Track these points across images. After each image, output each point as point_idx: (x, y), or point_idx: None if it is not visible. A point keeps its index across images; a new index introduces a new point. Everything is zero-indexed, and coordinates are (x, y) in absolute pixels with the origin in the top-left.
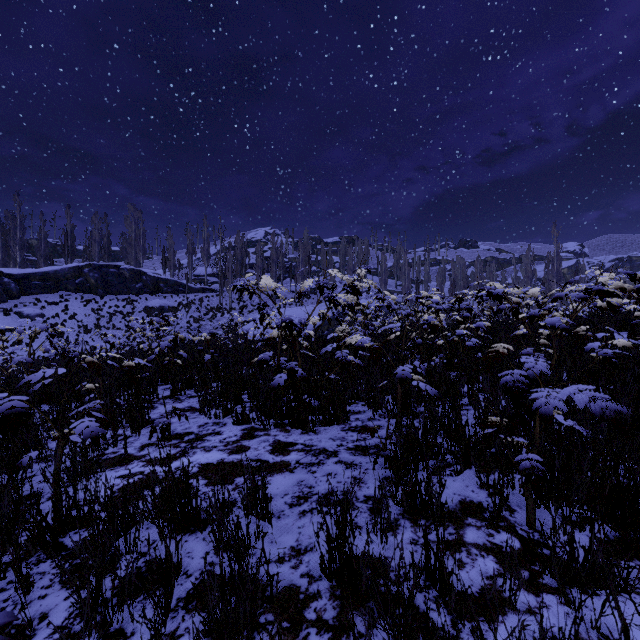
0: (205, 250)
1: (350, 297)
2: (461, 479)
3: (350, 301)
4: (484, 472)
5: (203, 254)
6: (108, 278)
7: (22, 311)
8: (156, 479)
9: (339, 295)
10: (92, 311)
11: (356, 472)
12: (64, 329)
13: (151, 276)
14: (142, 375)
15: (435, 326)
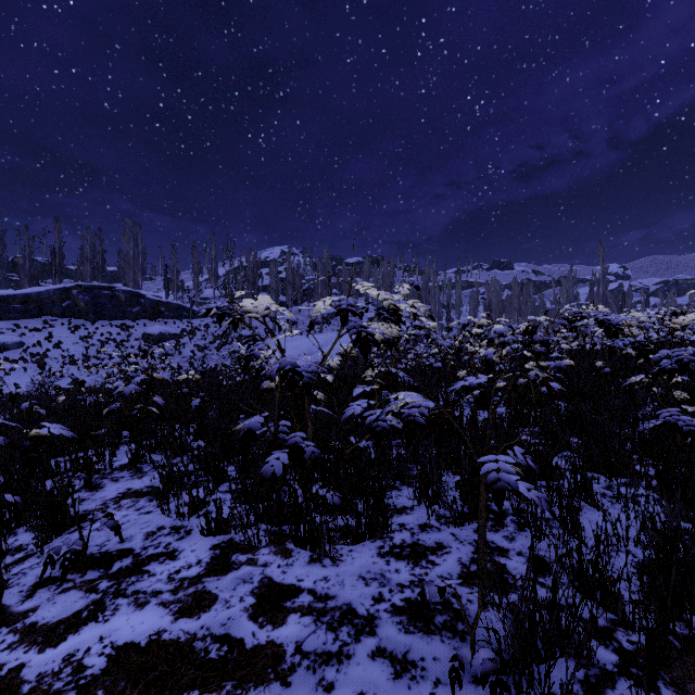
0: (213, 270)
1: (389, 327)
2: None
3: (389, 334)
4: None
5: (210, 274)
6: (100, 301)
7: None
8: None
9: (372, 324)
10: (80, 339)
11: (416, 693)
12: (8, 366)
13: (150, 299)
14: (96, 432)
15: (541, 379)
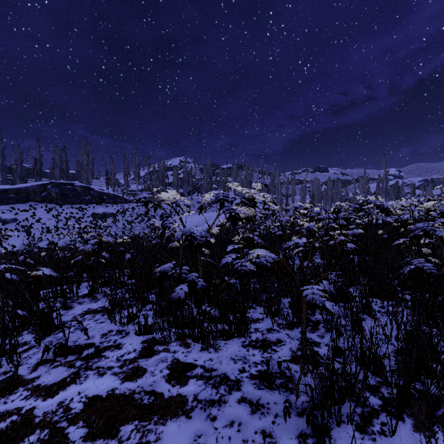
0: (137, 173)
1: (248, 209)
2: (399, 443)
3: (249, 213)
4: (423, 429)
5: (135, 175)
6: (65, 192)
7: (0, 216)
8: (30, 424)
9: (238, 208)
10: (53, 216)
11: (264, 421)
12: (11, 233)
13: (97, 191)
14: (67, 274)
15: (339, 241)
